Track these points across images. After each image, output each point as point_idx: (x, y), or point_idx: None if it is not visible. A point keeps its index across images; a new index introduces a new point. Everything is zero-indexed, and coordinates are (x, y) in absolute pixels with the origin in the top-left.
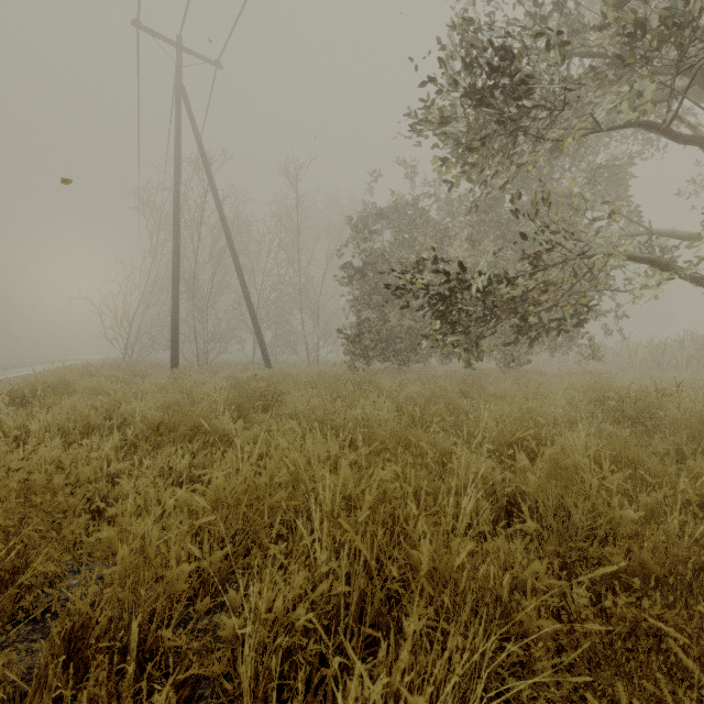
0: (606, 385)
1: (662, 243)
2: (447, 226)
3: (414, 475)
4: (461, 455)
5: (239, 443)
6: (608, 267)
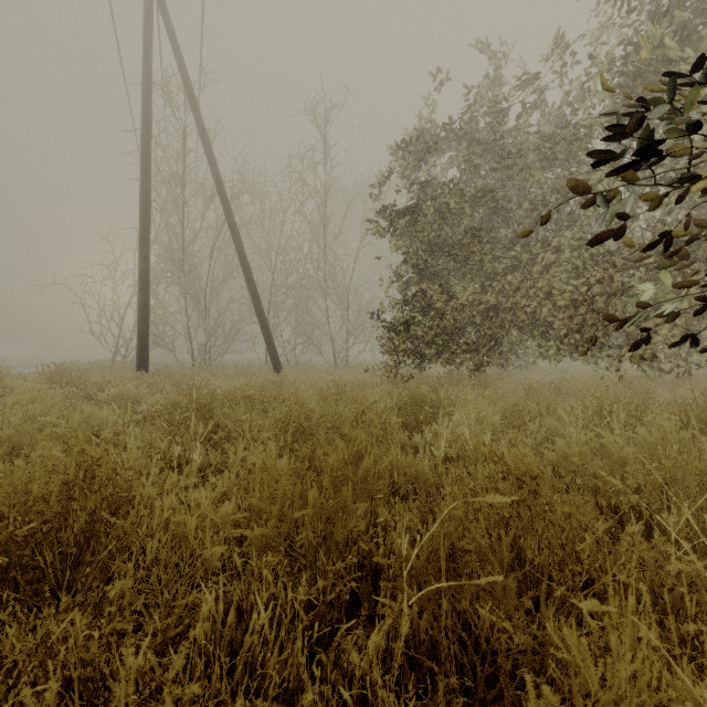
0: None
1: None
2: (564, 123)
3: None
4: None
5: None
6: None
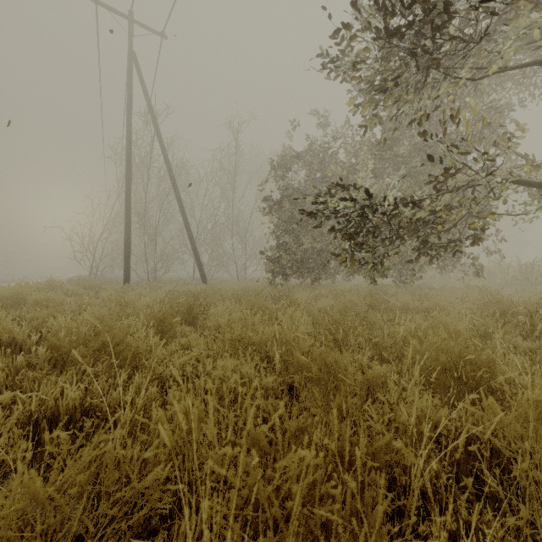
0: (507, 300)
1: (541, 175)
2: (352, 164)
3: (349, 434)
4: (391, 384)
5: (121, 381)
6: (503, 193)
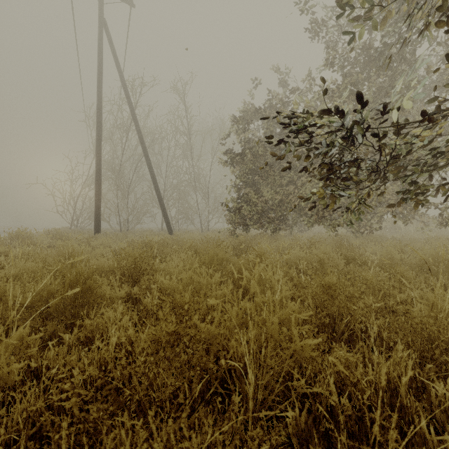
0: None
1: None
2: None
3: None
4: None
5: None
6: None
